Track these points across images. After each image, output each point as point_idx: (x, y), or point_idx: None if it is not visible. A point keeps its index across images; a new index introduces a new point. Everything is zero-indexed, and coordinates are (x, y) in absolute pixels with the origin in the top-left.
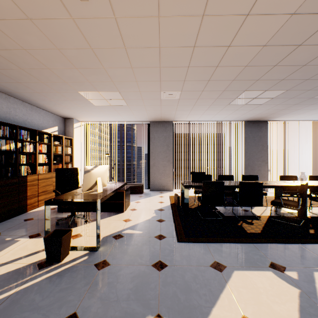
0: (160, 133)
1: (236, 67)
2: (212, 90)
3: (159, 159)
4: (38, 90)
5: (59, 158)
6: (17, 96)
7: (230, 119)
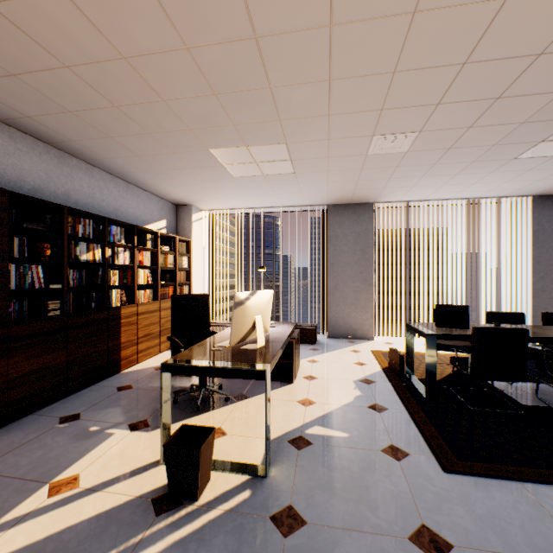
0: (347, 228)
1: None
2: (495, 123)
3: (346, 277)
4: (139, 151)
5: (169, 276)
6: (105, 165)
7: (500, 194)
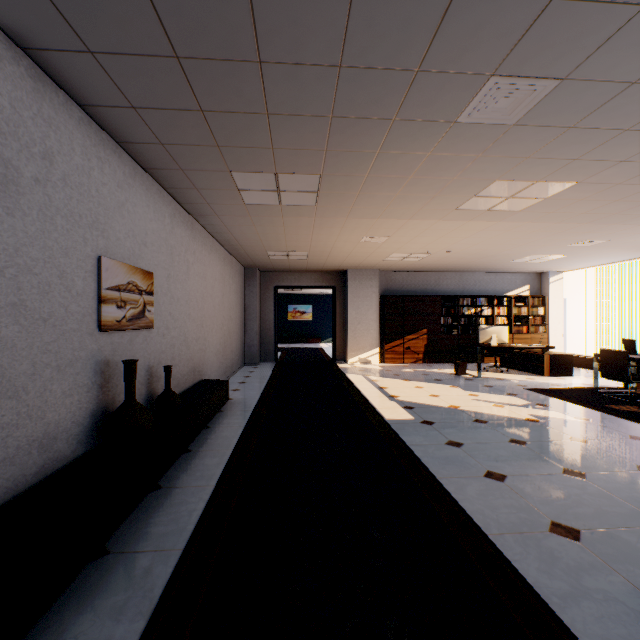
0: None
1: (579, 226)
2: (621, 229)
3: None
4: (483, 267)
5: (524, 320)
6: (478, 271)
7: None
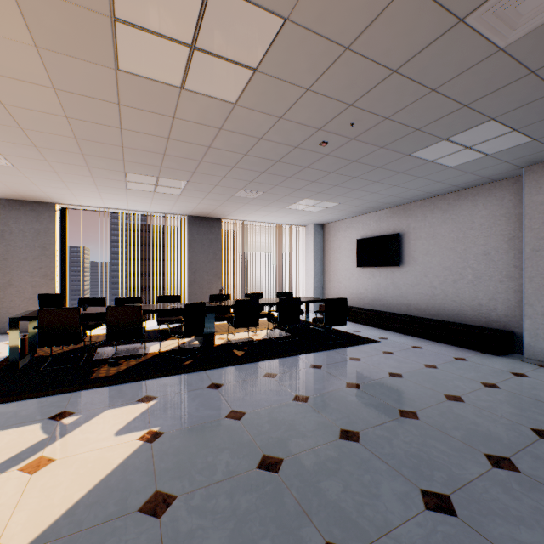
0: (25, 224)
1: (62, 137)
2: (66, 162)
3: (24, 272)
4: None
5: None
6: None
7: (165, 212)
